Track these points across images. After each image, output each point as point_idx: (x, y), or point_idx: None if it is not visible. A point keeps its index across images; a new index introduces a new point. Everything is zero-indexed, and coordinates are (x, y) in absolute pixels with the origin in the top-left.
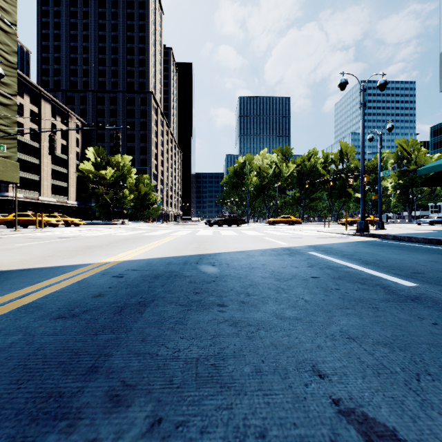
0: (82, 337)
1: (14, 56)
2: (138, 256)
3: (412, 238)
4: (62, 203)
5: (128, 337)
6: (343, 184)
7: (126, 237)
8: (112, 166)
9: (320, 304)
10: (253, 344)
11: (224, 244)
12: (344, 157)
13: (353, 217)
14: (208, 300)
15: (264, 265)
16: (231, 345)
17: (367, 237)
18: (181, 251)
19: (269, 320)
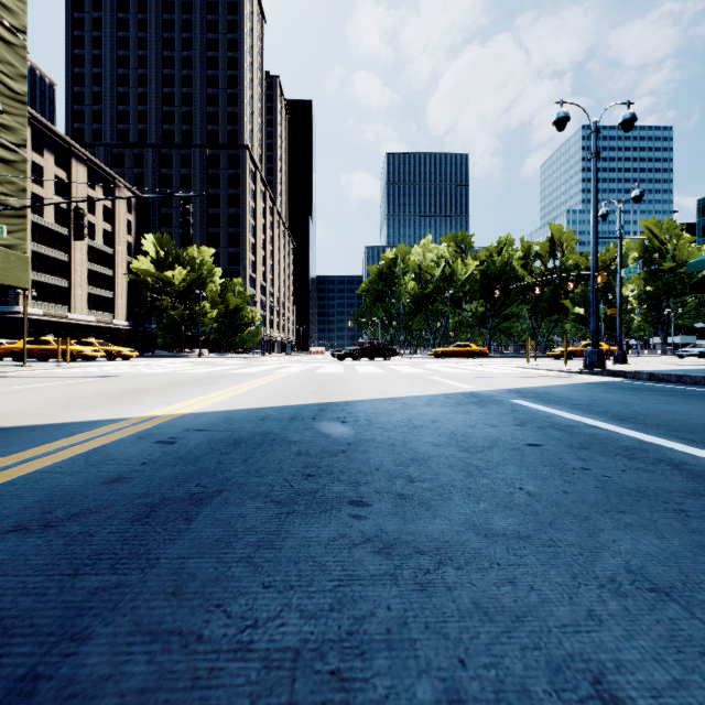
0: (41, 582)
1: (21, 82)
2: (212, 406)
3: (685, 377)
4: (105, 323)
5: (143, 582)
6: (555, 293)
7: (200, 376)
8: (183, 265)
9: (560, 502)
10: (431, 606)
11: (362, 386)
12: (557, 248)
13: (574, 346)
14: (330, 490)
15: (436, 422)
16: (381, 609)
17: (604, 377)
18: (288, 398)
19: (461, 540)
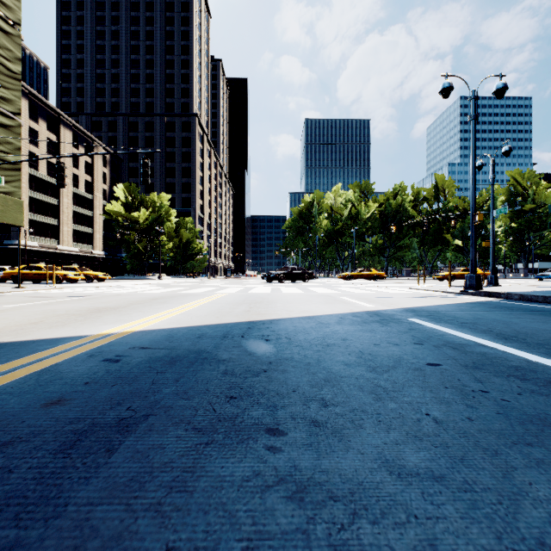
0: None
1: (17, 64)
2: (159, 324)
3: (550, 298)
4: (86, 253)
5: (41, 541)
6: (439, 228)
7: (156, 296)
8: (146, 207)
9: (467, 432)
10: None
11: (285, 305)
12: (441, 193)
13: (454, 271)
14: (249, 415)
15: (346, 340)
16: None
17: (482, 297)
18: (223, 317)
19: (375, 482)
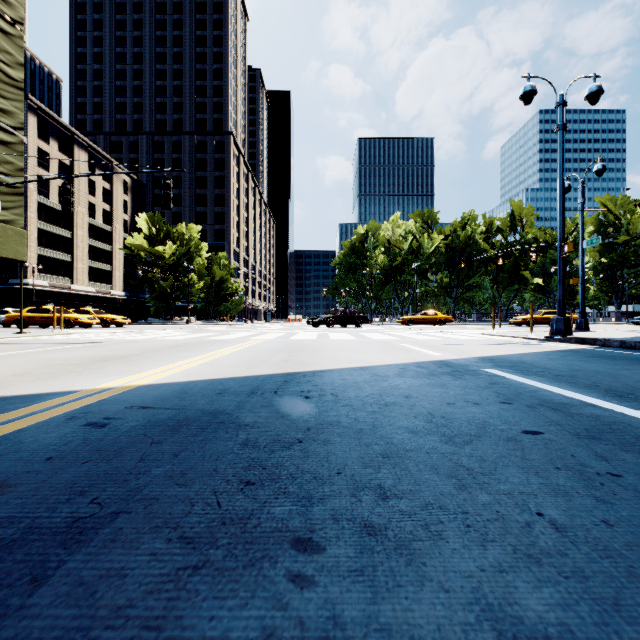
0: None
1: (18, 70)
2: (173, 376)
3: None
4: (104, 294)
5: None
6: (516, 264)
7: (178, 343)
8: (173, 240)
9: (610, 548)
10: None
11: (332, 354)
12: (518, 223)
13: (534, 314)
14: (269, 514)
15: (410, 398)
16: None
17: (573, 344)
18: (255, 367)
19: None
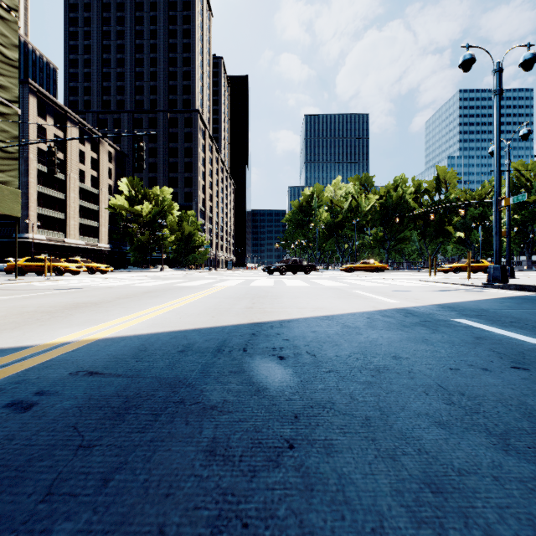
0: None
1: (13, 50)
2: (136, 327)
3: None
4: (92, 246)
5: None
6: (441, 220)
7: (150, 289)
8: (149, 201)
9: None
10: None
11: (292, 300)
12: (442, 185)
13: (460, 263)
14: None
15: (400, 360)
16: None
17: (513, 291)
18: (220, 316)
19: None
